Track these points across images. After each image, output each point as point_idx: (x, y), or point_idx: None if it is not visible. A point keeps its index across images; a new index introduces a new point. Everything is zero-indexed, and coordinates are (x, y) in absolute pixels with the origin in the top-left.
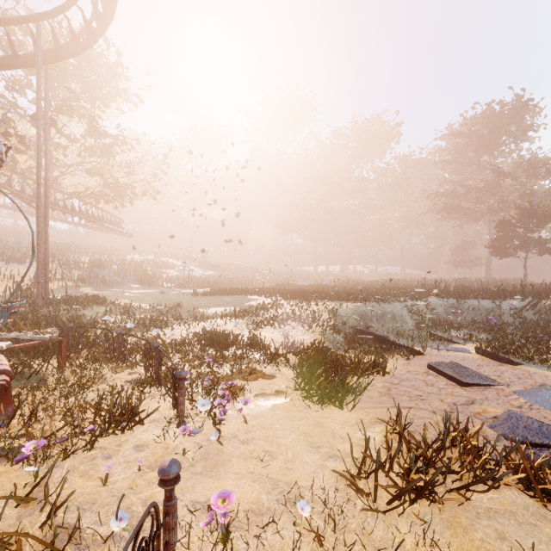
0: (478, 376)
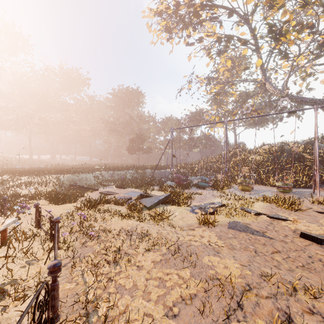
0: (114, 192)
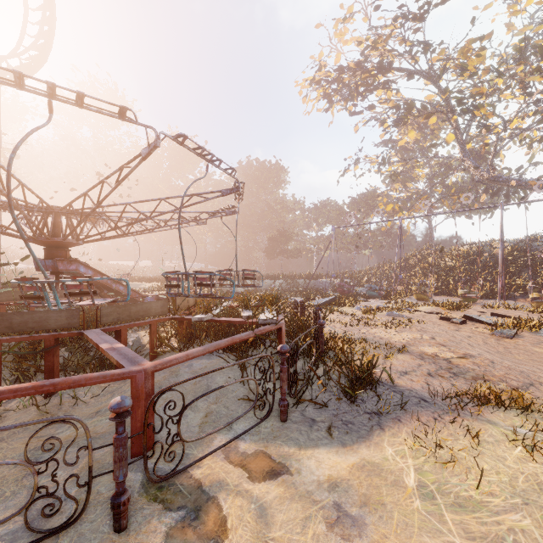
0: None
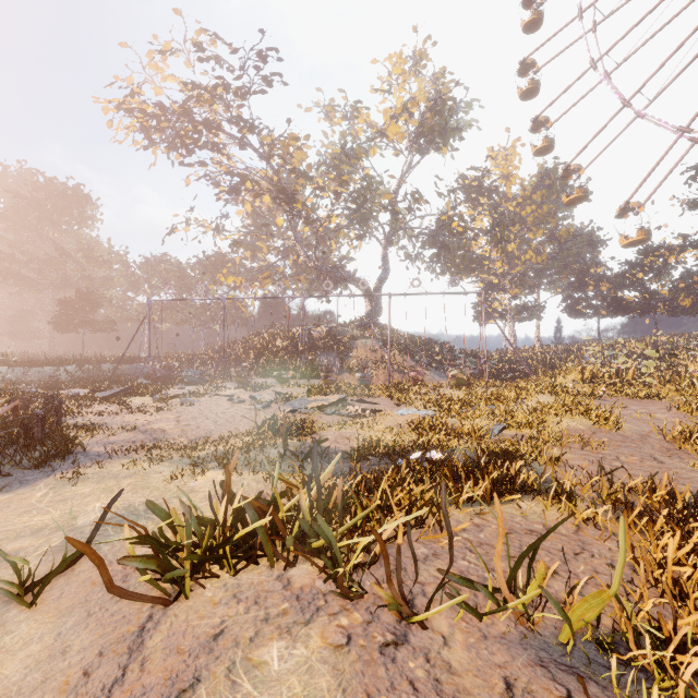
0: None
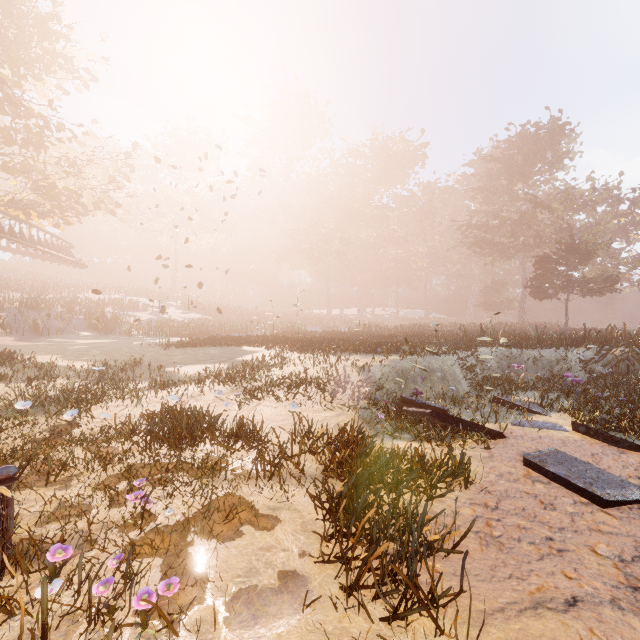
0: (611, 481)
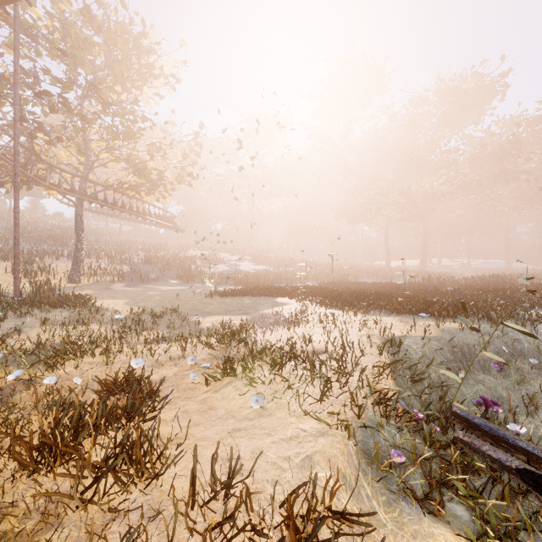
0: None
